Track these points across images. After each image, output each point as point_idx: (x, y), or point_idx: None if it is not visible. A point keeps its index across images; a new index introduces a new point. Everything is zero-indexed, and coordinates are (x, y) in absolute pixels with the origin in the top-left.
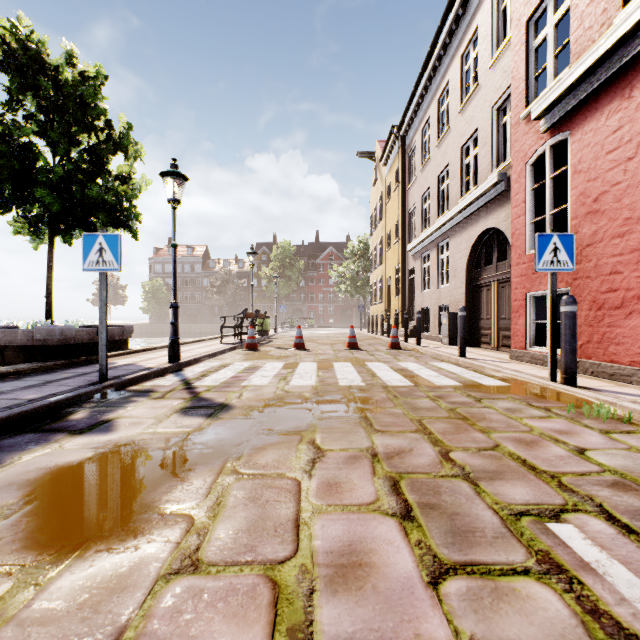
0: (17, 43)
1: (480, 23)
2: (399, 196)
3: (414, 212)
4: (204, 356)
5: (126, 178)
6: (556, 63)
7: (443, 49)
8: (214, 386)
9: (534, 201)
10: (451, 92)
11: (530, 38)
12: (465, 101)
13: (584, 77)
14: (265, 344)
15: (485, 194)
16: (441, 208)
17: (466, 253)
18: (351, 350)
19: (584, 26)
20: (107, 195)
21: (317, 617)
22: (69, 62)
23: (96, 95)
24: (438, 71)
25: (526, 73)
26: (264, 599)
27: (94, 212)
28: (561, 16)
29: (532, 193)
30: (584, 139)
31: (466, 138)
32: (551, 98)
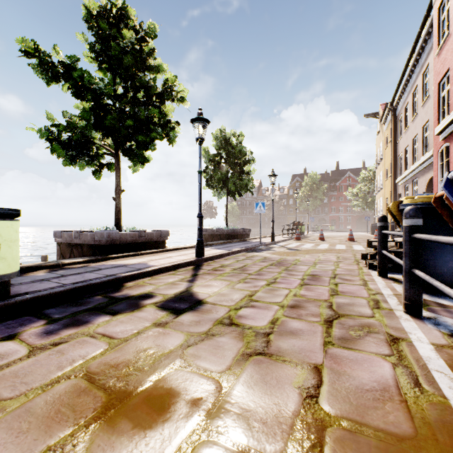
0: (220, 135)
1: (430, 62)
2: (392, 146)
3: (401, 157)
4: (280, 241)
5: (249, 171)
6: (448, 108)
7: (413, 66)
8: (292, 247)
9: (443, 169)
10: (418, 93)
11: (440, 91)
12: (423, 102)
13: (448, 125)
14: (303, 238)
15: (430, 158)
16: (414, 159)
17: (424, 188)
18: (349, 241)
19: (452, 101)
20: (247, 182)
21: (321, 259)
22: (233, 135)
23: (244, 147)
24: (412, 77)
25: (438, 108)
26: (314, 259)
27: (243, 188)
28: (449, 89)
29: (440, 166)
30: (452, 149)
31: (424, 123)
32: (439, 130)
